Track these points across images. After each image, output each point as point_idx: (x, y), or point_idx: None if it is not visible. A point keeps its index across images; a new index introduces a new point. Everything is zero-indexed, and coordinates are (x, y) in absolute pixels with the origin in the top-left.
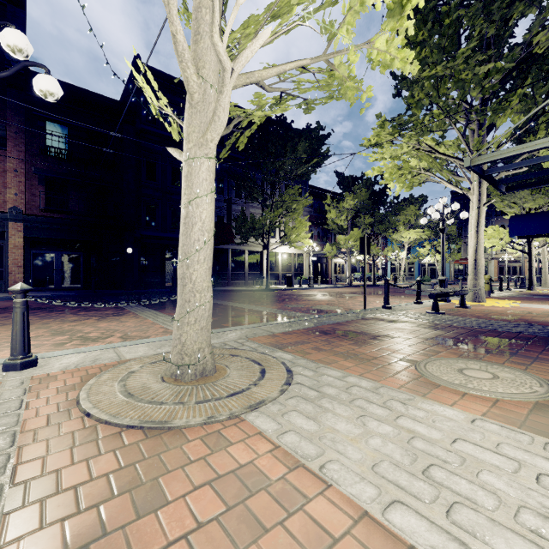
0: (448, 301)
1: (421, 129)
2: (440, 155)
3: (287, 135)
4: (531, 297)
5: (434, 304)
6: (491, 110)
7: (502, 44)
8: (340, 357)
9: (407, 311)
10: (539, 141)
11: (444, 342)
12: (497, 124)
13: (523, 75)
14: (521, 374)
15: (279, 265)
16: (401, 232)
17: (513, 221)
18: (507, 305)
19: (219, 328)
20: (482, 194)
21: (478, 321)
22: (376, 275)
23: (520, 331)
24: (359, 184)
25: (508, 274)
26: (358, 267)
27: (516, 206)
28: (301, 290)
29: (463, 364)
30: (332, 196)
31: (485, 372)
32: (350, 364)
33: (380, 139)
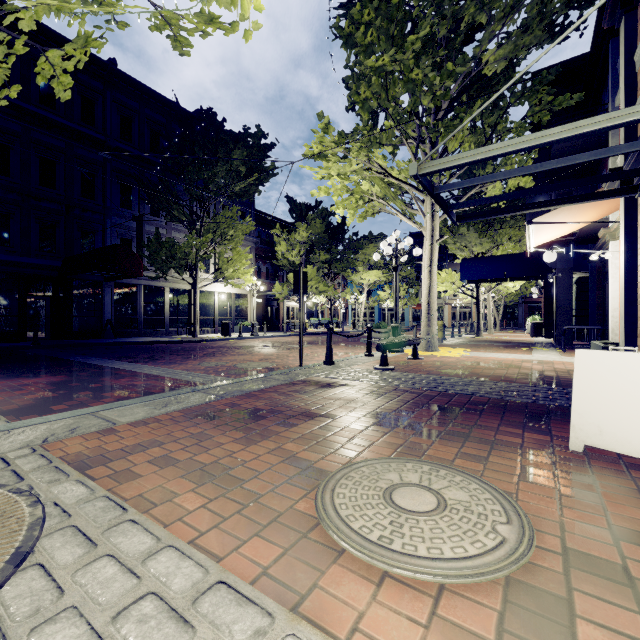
0: (401, 351)
1: (369, 138)
2: (393, 179)
3: (219, 137)
4: (479, 344)
5: (383, 358)
6: (443, 126)
7: (454, 52)
8: (198, 477)
9: (352, 368)
10: (493, 147)
11: (383, 420)
12: (449, 149)
13: (473, 104)
14: (478, 488)
15: (214, 308)
16: (360, 273)
17: (464, 265)
18: (458, 355)
19: (35, 415)
20: (435, 229)
21: (428, 378)
22: (334, 321)
23: (472, 392)
24: (314, 213)
25: (459, 319)
26: (315, 311)
27: (467, 250)
28: (240, 340)
29: (397, 472)
30: (284, 226)
31: (427, 492)
32: (201, 497)
33: (324, 148)
